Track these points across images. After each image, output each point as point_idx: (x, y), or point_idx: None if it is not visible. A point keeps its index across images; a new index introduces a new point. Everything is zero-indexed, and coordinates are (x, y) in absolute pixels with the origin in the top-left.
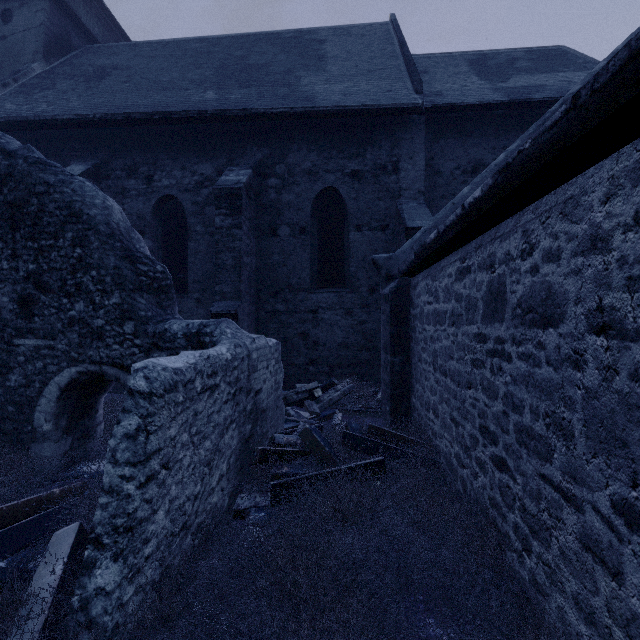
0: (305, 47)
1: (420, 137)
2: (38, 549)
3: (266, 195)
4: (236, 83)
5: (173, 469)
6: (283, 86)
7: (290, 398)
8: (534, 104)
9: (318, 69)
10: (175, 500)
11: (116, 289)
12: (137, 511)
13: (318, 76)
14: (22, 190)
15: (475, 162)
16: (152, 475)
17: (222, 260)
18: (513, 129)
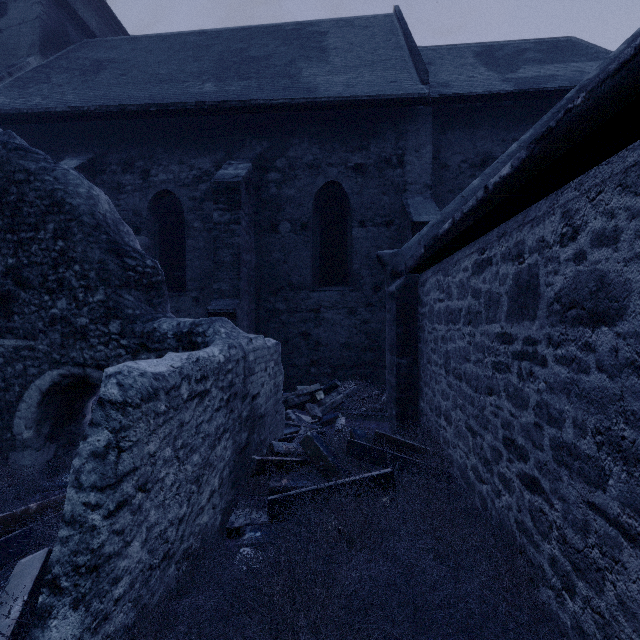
0: (307, 39)
1: (426, 129)
2: (3, 577)
3: (266, 190)
4: (235, 75)
5: (152, 490)
6: (284, 78)
7: (291, 401)
8: (546, 94)
9: (320, 60)
10: (154, 527)
11: (101, 285)
12: (104, 546)
13: (320, 67)
14: (1, 178)
15: (483, 155)
16: (124, 501)
17: (220, 257)
18: (523, 120)
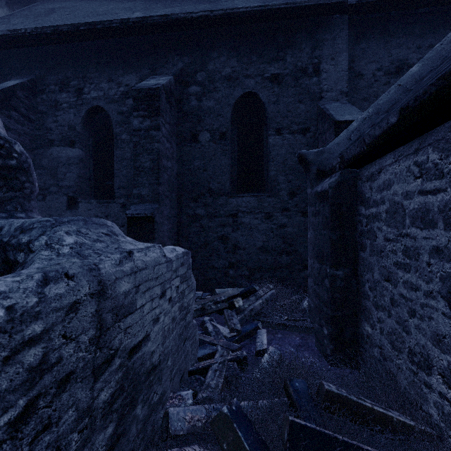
0: None
1: (342, 37)
2: None
3: (187, 102)
4: (162, 6)
5: None
6: (204, 3)
7: (208, 308)
8: None
9: None
10: None
11: None
12: None
13: None
14: None
15: (398, 62)
16: None
17: (140, 162)
18: (440, 26)
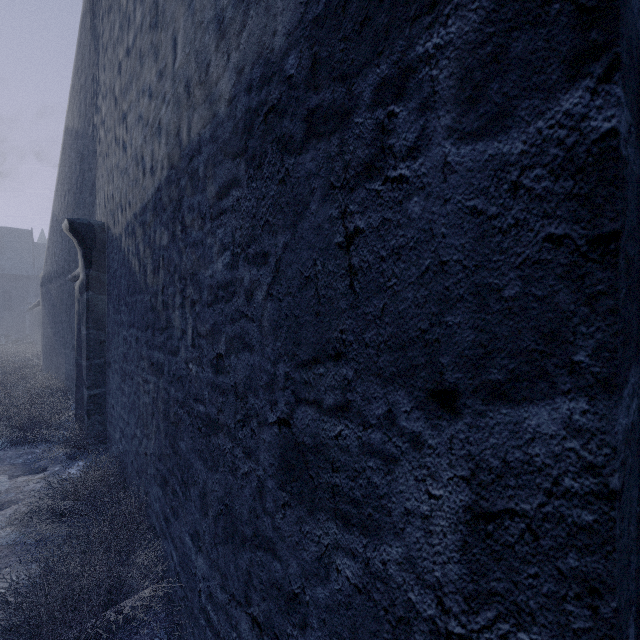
0: None
1: (35, 281)
2: None
3: None
4: None
5: None
6: None
7: None
8: None
9: (3, 254)
10: None
11: None
12: None
13: (3, 257)
14: None
15: None
16: None
17: None
18: None
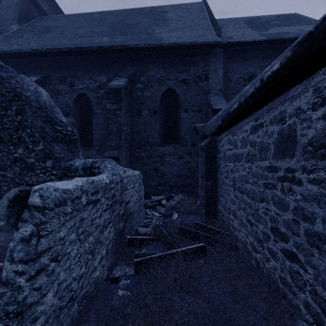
0: (157, 15)
1: (220, 60)
2: None
3: (135, 93)
4: (119, 33)
5: (62, 260)
6: (144, 34)
7: (148, 204)
8: (284, 41)
9: (164, 25)
10: (63, 282)
11: (41, 140)
12: (26, 298)
13: (164, 29)
14: None
15: (250, 74)
16: (41, 268)
17: (110, 128)
18: (271, 56)
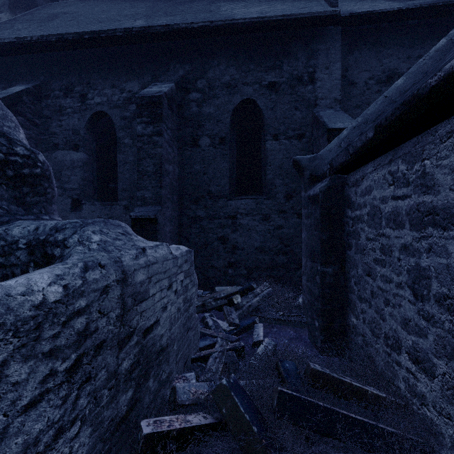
0: None
1: (336, 47)
2: None
3: (188, 108)
4: (163, 14)
5: None
6: (204, 12)
7: (208, 304)
8: (453, 9)
9: None
10: None
11: None
12: None
13: (236, 4)
14: None
15: (389, 71)
16: None
17: (143, 166)
18: (428, 38)
